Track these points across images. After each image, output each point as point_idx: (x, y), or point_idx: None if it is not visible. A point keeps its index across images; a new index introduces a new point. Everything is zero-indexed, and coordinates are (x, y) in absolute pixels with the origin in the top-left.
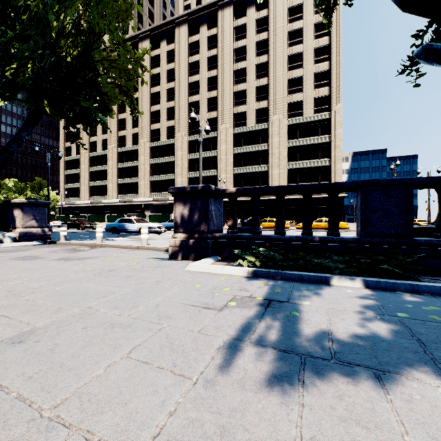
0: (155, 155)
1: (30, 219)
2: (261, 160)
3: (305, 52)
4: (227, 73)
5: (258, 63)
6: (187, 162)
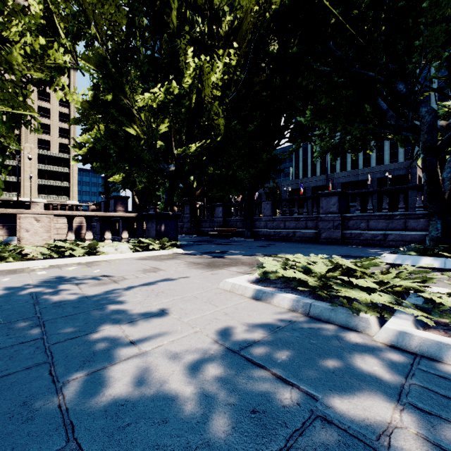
0: None
1: None
2: (13, 173)
3: (52, 110)
4: None
5: None
6: None
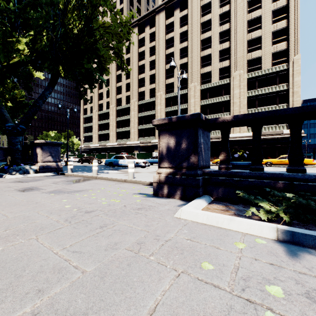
0: (141, 110)
1: (47, 155)
2: (223, 109)
3: (263, 15)
4: (195, 43)
5: (221, 31)
6: (164, 114)
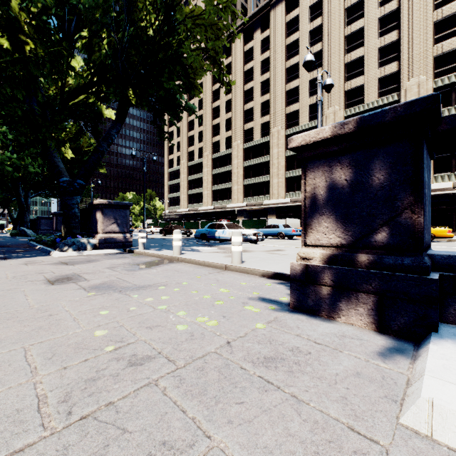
0: (248, 157)
1: (111, 223)
2: None
3: None
4: (335, 42)
5: (381, 15)
6: (283, 160)
